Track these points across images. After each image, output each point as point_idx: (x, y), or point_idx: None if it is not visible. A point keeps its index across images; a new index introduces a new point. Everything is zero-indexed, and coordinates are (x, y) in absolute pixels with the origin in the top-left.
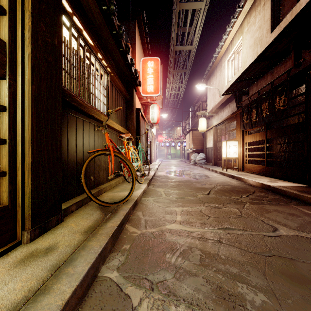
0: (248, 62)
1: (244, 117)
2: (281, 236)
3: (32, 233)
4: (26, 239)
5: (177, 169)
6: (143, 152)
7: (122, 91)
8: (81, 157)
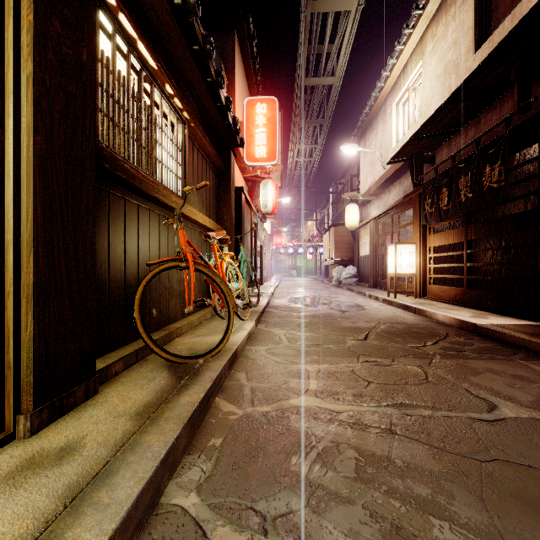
0: (433, 105)
1: (427, 202)
2: (505, 420)
3: (35, 417)
4: (23, 430)
5: (308, 294)
6: (248, 264)
7: (211, 155)
8: (134, 273)
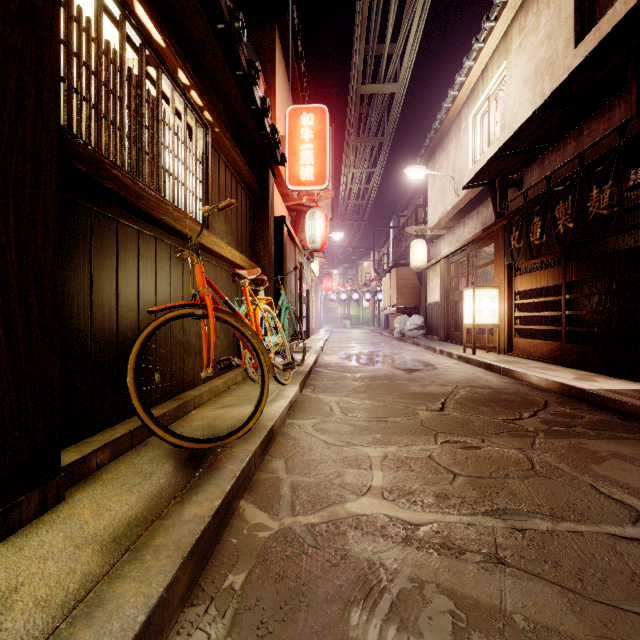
0: (520, 115)
1: (513, 235)
2: None
3: None
4: None
5: (365, 349)
6: (291, 312)
7: (243, 173)
8: (132, 324)
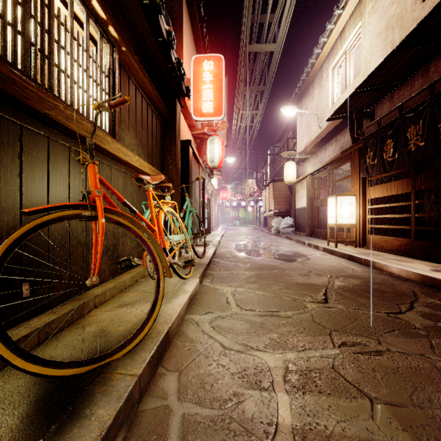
0: (373, 62)
1: (368, 155)
2: None
3: None
4: None
5: (251, 242)
6: (194, 214)
7: (152, 97)
8: (11, 226)
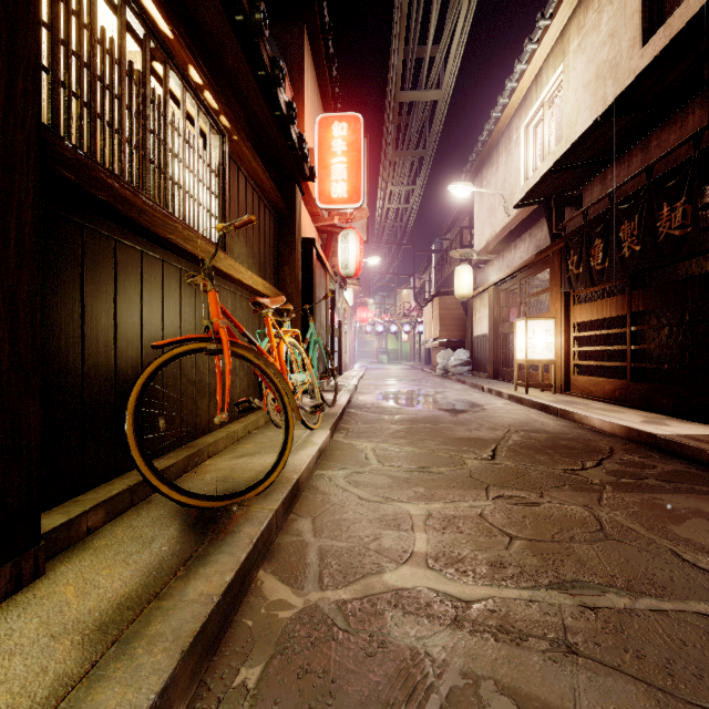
0: (579, 125)
1: (572, 260)
2: None
3: None
4: None
5: (404, 387)
6: (321, 346)
7: (266, 189)
8: (134, 360)
